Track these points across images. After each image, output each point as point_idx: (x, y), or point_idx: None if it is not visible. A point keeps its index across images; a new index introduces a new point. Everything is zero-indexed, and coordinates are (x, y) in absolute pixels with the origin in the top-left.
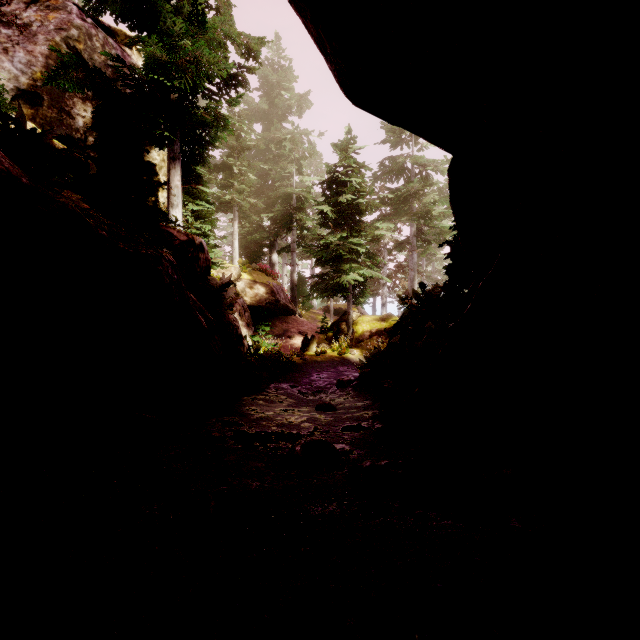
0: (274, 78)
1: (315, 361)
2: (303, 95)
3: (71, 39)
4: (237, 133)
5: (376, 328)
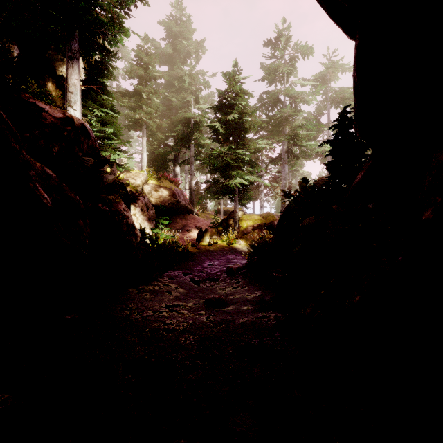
0: (177, 30)
1: (208, 250)
2: (199, 42)
3: None
4: (145, 66)
5: (257, 223)
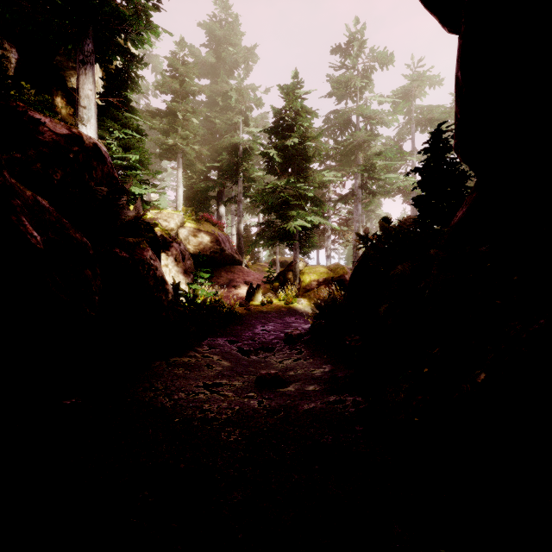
0: (221, 33)
1: (260, 311)
2: (250, 48)
3: None
4: (181, 78)
5: (323, 277)
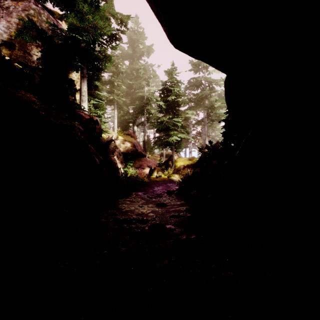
0: (135, 37)
1: (156, 180)
2: (150, 46)
3: (30, 15)
4: (116, 65)
5: (186, 164)
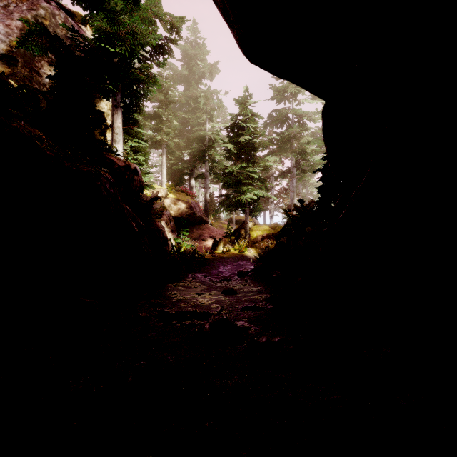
0: (192, 52)
1: (222, 257)
2: (213, 64)
3: (39, 17)
4: (165, 91)
5: (266, 233)
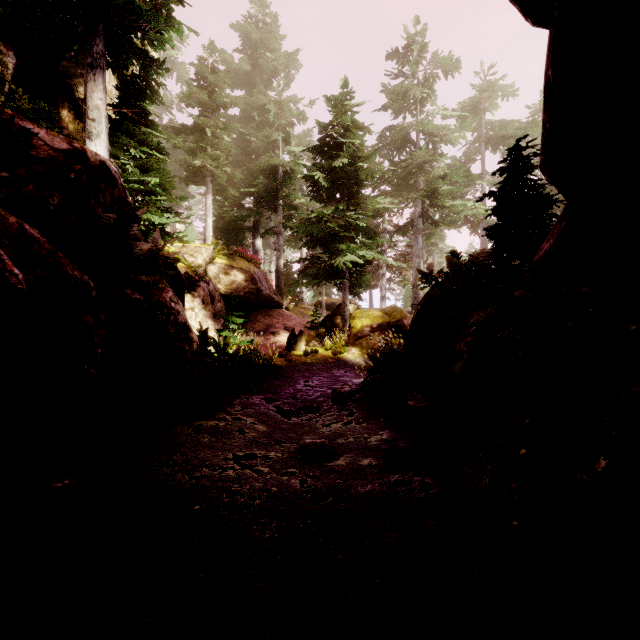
0: (258, 36)
1: (303, 363)
2: (291, 54)
3: None
4: (210, 89)
5: (378, 322)
